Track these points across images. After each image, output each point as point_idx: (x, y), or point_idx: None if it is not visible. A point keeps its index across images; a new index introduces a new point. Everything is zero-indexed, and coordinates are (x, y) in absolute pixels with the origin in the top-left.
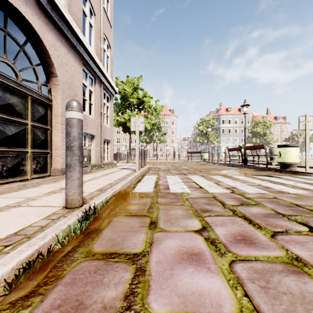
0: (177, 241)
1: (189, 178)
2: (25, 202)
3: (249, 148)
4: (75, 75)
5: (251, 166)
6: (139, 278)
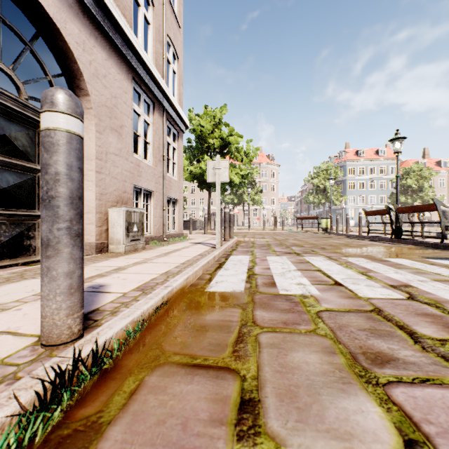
0: None
1: (307, 261)
2: None
3: (405, 211)
4: (119, 94)
5: (409, 241)
6: None
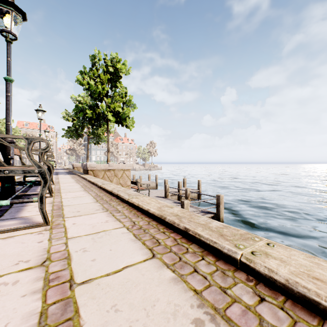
0: None
1: None
2: None
3: None
4: None
5: None
6: None
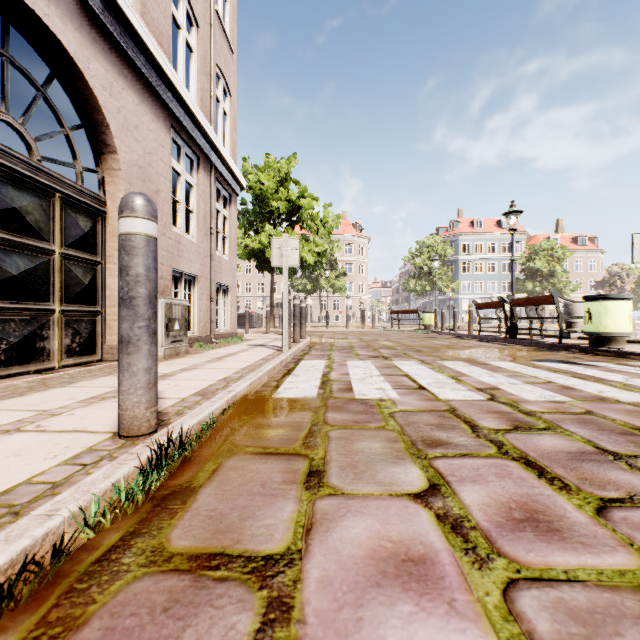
0: (370, 522)
1: (394, 366)
2: (33, 420)
3: (521, 304)
4: (155, 149)
5: (525, 341)
6: (275, 631)
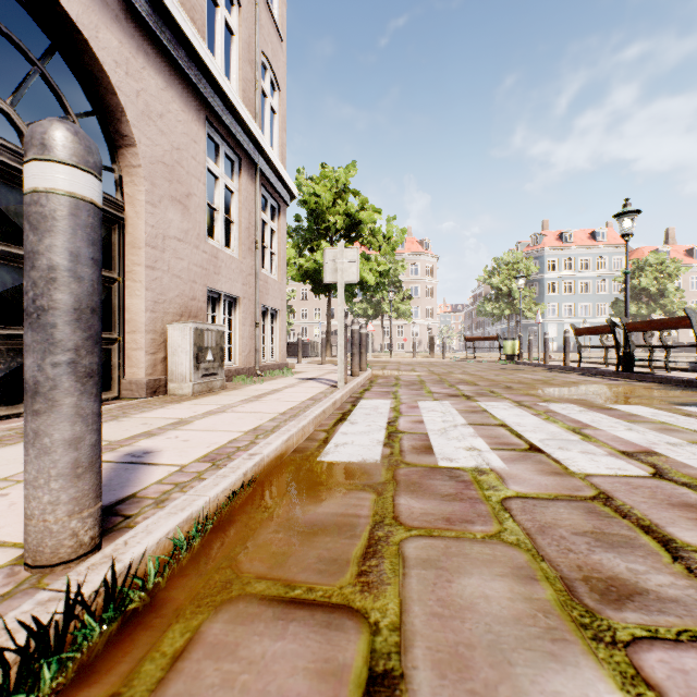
0: None
1: (483, 410)
2: None
3: (640, 328)
4: (185, 145)
5: (647, 375)
6: None
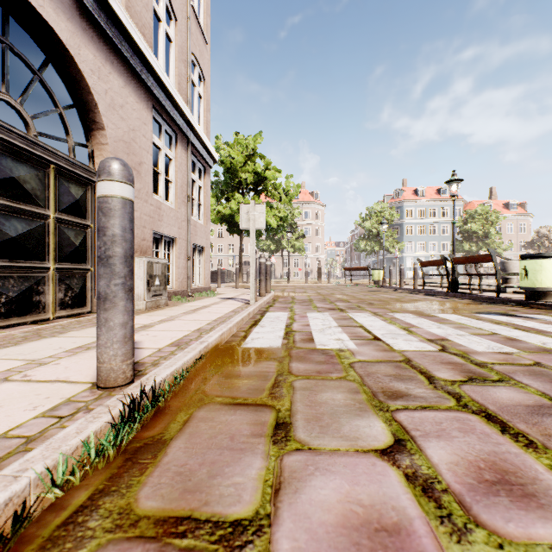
0: (339, 482)
1: (350, 318)
2: (21, 370)
3: (462, 262)
4: (138, 126)
5: (466, 295)
6: None
